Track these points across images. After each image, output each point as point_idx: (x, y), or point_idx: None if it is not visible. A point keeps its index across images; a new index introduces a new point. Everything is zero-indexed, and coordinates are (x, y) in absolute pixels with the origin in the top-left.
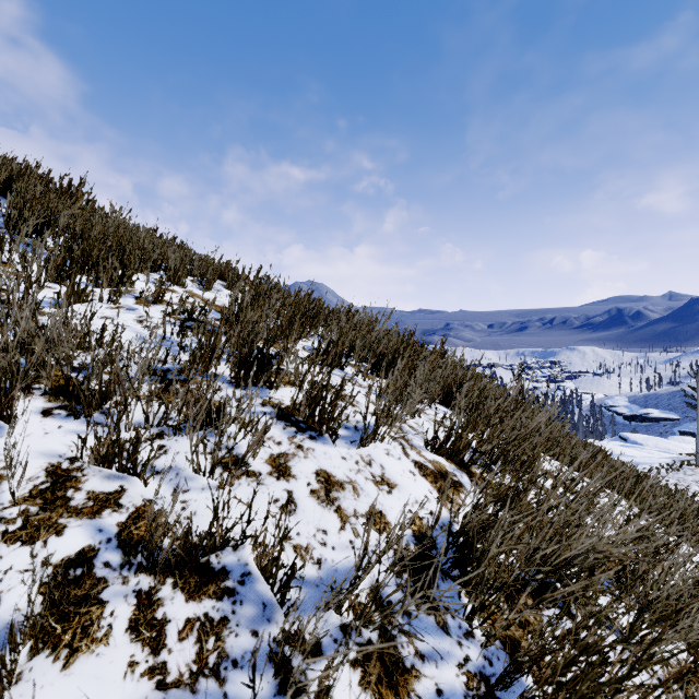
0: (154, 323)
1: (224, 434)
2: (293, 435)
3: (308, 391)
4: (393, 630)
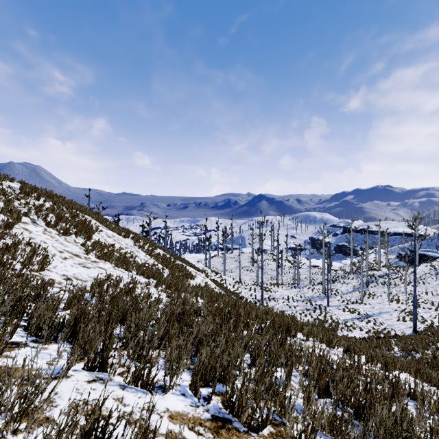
0: (6, 189)
1: (29, 198)
2: (35, 201)
3: (36, 197)
4: (44, 209)
